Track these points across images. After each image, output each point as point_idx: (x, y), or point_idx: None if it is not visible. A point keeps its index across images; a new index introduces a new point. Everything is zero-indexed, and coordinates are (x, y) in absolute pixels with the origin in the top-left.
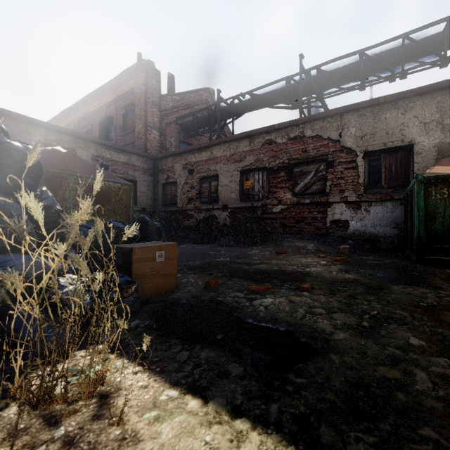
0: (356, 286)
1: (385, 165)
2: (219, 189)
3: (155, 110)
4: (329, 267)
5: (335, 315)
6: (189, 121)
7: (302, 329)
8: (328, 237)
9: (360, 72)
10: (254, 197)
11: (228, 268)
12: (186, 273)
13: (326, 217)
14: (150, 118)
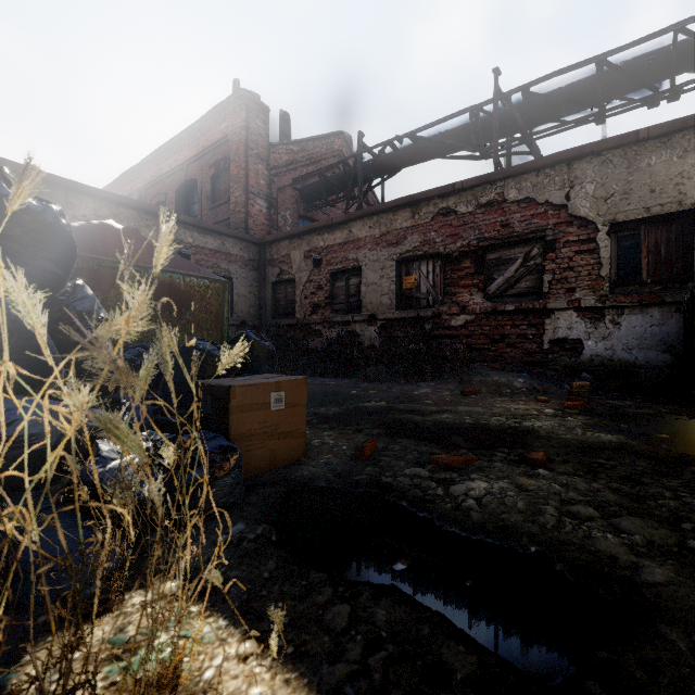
0: (632, 458)
1: (648, 245)
2: (362, 290)
3: (260, 167)
4: (563, 420)
5: (624, 522)
6: (313, 184)
7: (568, 554)
8: (545, 367)
9: (597, 92)
10: (419, 303)
11: (388, 420)
12: (318, 427)
13: (543, 334)
14: (253, 180)
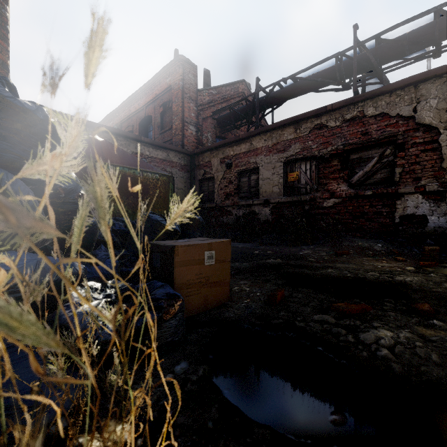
0: None
1: None
2: (259, 183)
3: (191, 105)
4: (426, 276)
5: None
6: (226, 114)
7: None
8: (397, 235)
9: (435, 34)
10: (300, 191)
11: (286, 273)
12: (235, 277)
13: (394, 211)
14: (186, 114)
